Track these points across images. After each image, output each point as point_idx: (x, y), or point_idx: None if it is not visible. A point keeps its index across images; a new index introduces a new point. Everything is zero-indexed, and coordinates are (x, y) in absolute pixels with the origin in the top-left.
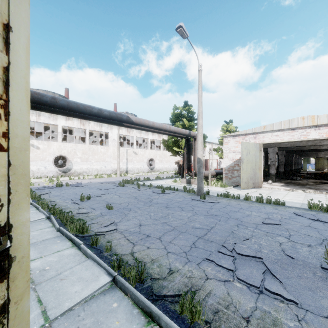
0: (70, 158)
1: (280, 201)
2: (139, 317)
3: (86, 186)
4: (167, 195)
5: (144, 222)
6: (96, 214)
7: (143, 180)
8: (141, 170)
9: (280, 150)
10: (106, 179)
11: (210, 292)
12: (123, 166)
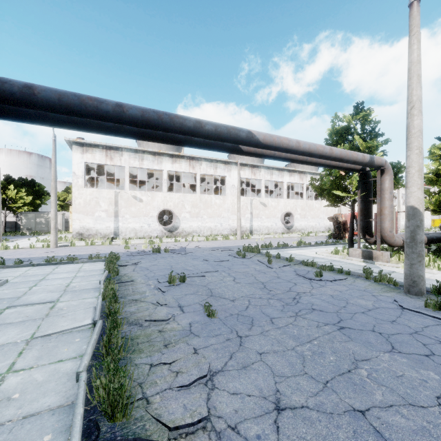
0: (178, 213)
1: None
2: None
3: (190, 253)
4: (330, 285)
5: (288, 392)
6: (180, 329)
7: (277, 246)
8: (273, 230)
9: None
10: (221, 242)
11: None
12: (246, 223)
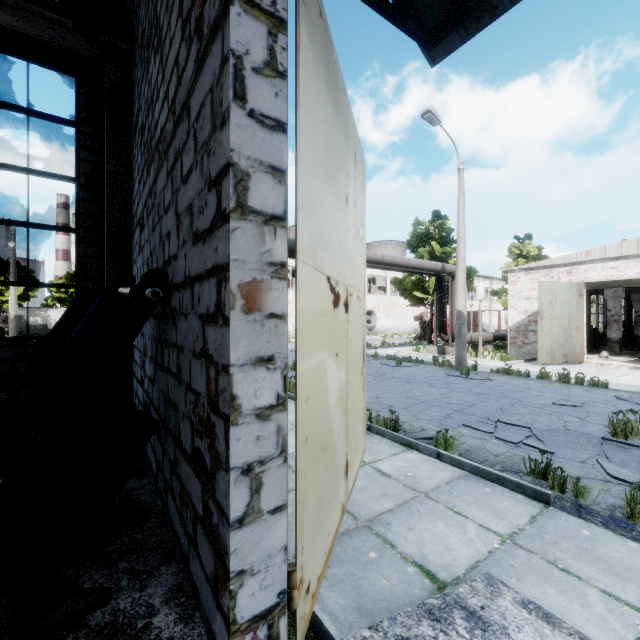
0: None
1: (599, 381)
2: (399, 447)
3: None
4: (407, 369)
5: (381, 395)
6: None
7: None
8: None
9: (636, 292)
10: None
11: (464, 442)
12: None
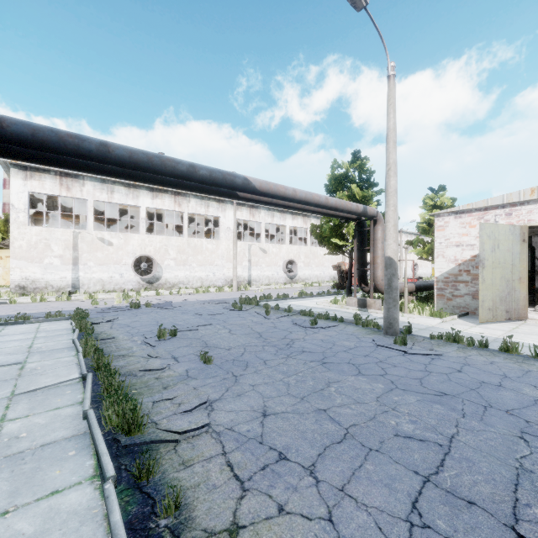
0: (159, 260)
1: None
2: None
3: (178, 307)
4: (323, 332)
5: (273, 405)
6: (177, 375)
7: (277, 298)
8: (274, 280)
9: None
10: (214, 294)
11: None
12: (244, 273)
